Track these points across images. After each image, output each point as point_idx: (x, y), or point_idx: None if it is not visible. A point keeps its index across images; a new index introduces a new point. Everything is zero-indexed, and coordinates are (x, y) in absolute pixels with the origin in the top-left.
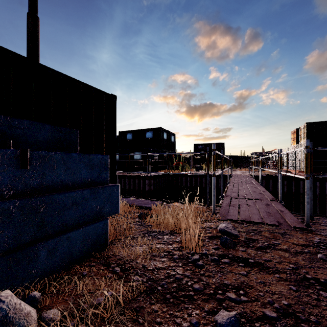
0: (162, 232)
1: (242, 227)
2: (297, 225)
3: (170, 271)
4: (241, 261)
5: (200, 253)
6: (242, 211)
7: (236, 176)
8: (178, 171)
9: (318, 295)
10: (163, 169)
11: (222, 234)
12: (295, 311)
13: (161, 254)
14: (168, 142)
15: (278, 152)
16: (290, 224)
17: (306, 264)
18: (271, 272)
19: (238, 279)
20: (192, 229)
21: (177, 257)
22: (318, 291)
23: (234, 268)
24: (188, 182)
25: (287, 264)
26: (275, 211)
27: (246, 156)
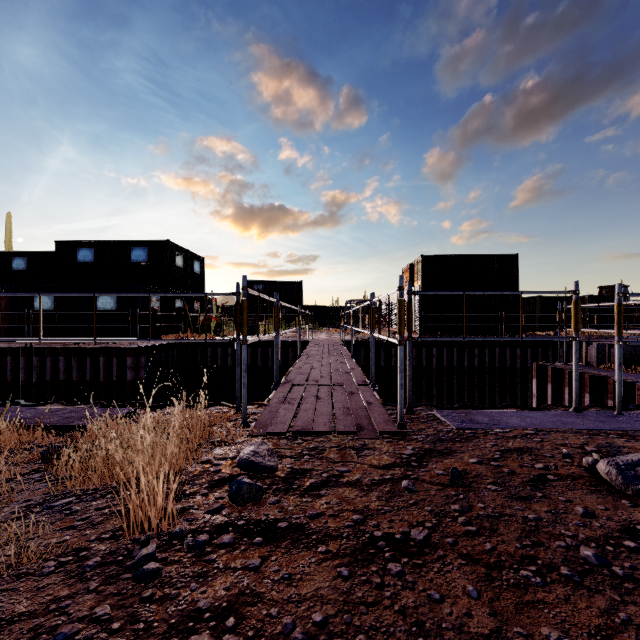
0: (92, 491)
1: (293, 445)
2: (385, 428)
3: (47, 619)
4: (260, 531)
5: (168, 534)
6: (303, 411)
7: (317, 343)
8: (208, 337)
9: (384, 573)
10: (174, 332)
11: (243, 471)
12: (331, 636)
13: (48, 564)
14: (186, 275)
15: (371, 298)
16: (376, 426)
17: (381, 506)
18: (314, 542)
19: (236, 585)
20: (152, 477)
21: (96, 561)
22: (385, 565)
23: (237, 555)
24: (228, 357)
25: (348, 516)
26: (359, 405)
27: (339, 307)
